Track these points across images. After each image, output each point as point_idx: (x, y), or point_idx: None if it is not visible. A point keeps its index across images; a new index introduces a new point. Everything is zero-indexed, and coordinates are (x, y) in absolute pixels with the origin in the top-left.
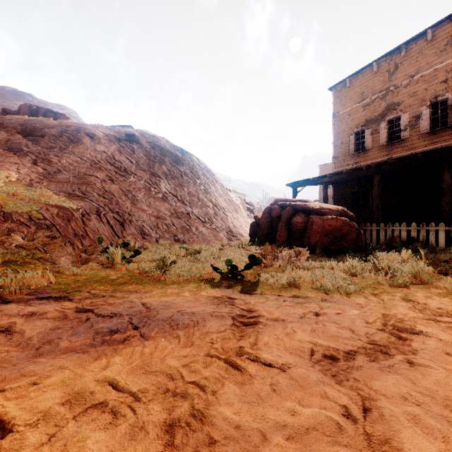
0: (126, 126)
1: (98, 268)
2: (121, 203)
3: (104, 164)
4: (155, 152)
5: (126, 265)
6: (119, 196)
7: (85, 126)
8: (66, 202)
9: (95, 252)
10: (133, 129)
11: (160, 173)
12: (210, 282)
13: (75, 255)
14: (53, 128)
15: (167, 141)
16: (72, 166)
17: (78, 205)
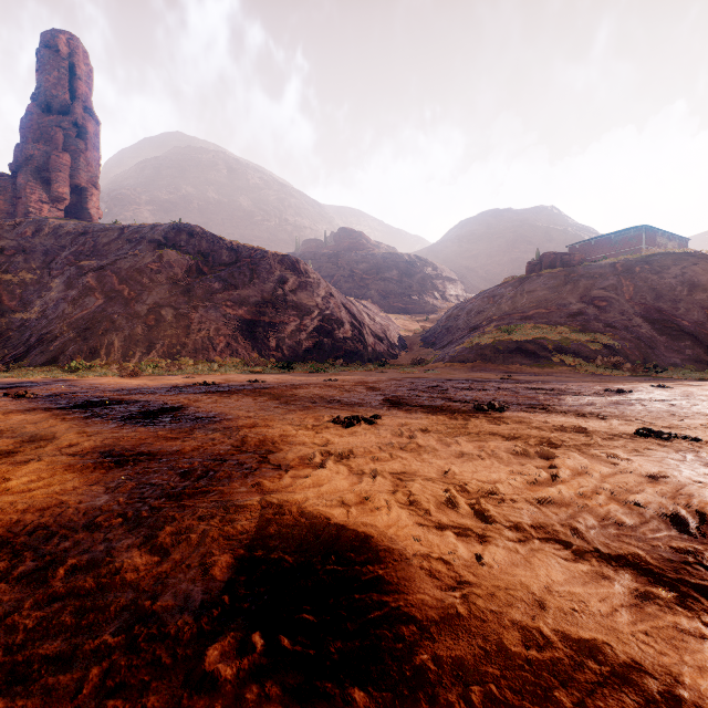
0: (638, 227)
1: (642, 375)
2: (646, 337)
3: (627, 303)
4: (682, 277)
5: (659, 374)
6: (643, 331)
7: (602, 267)
8: (610, 340)
9: (640, 367)
10: (653, 252)
11: (689, 300)
12: (706, 379)
13: (631, 368)
14: (578, 278)
15: (702, 255)
16: (602, 311)
17: (616, 342)
